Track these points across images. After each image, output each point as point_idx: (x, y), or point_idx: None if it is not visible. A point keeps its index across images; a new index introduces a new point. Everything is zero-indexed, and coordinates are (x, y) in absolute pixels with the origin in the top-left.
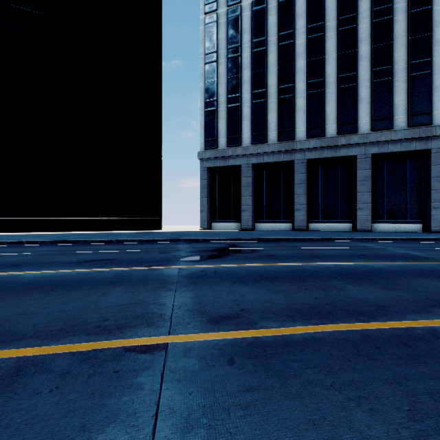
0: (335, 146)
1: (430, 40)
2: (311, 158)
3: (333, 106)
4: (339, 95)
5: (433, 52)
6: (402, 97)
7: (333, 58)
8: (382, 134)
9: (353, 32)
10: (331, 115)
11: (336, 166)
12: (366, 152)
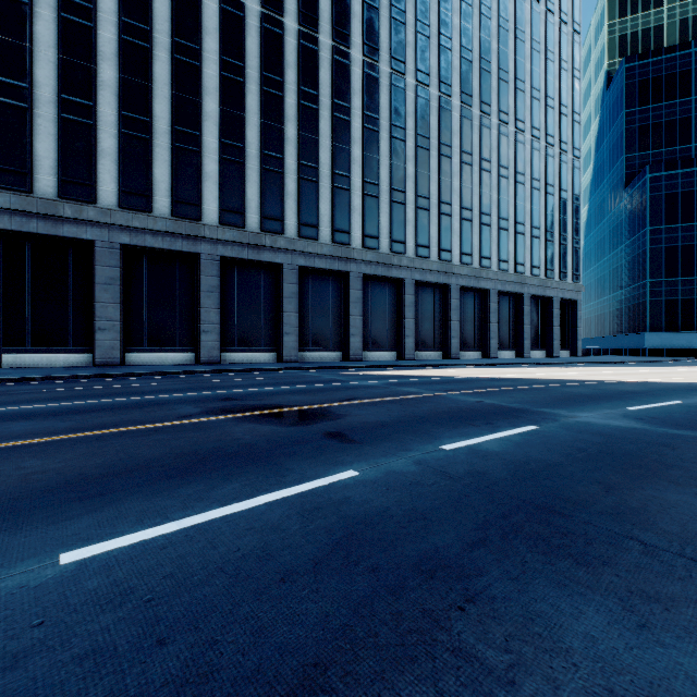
0: (56, 217)
1: (199, 108)
2: (0, 227)
3: (50, 145)
4: (63, 130)
5: (203, 127)
6: (165, 171)
7: (51, 59)
8: (136, 217)
9: (89, 35)
10: (47, 160)
11: (64, 252)
12: (111, 240)
